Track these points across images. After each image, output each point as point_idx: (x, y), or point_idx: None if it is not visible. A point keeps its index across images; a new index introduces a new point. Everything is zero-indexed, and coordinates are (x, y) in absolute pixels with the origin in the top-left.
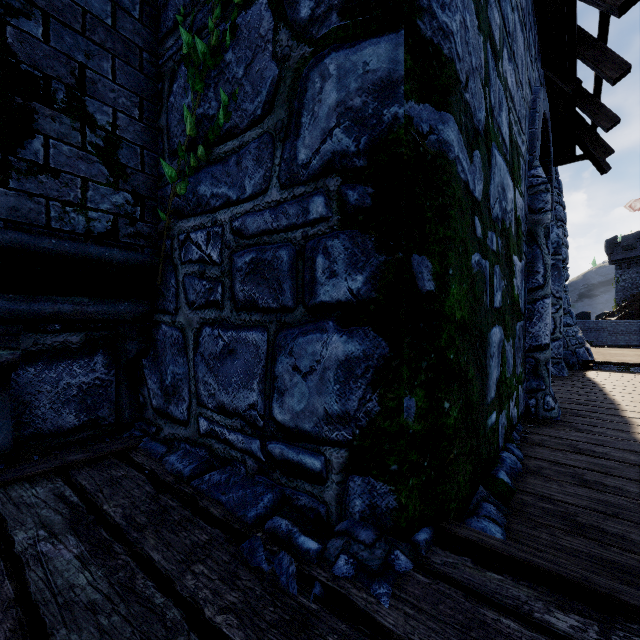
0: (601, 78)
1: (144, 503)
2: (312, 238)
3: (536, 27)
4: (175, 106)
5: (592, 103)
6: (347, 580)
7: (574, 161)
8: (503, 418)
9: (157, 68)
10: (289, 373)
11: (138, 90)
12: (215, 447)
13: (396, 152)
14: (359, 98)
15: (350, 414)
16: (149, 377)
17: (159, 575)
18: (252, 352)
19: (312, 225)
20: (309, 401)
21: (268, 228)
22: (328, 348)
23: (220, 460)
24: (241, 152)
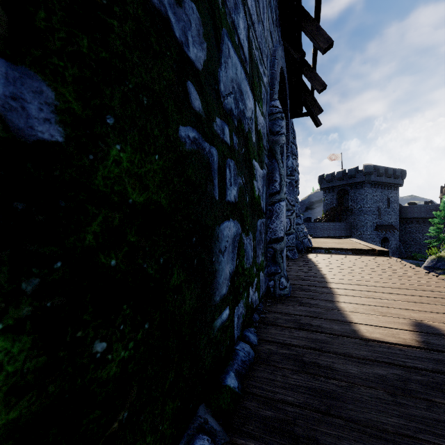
0: (316, 53)
1: None
2: None
3: (277, 2)
4: None
5: (311, 72)
6: None
7: (302, 116)
8: (240, 308)
9: None
10: None
11: None
12: None
13: None
14: None
15: None
16: None
17: None
18: None
19: None
20: None
21: None
22: None
23: None
24: None
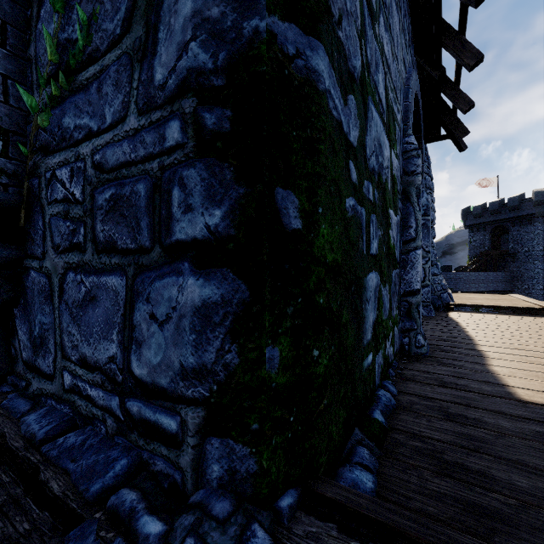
0: (460, 67)
1: None
2: (168, 168)
3: (410, 18)
4: (42, 33)
5: (453, 89)
6: None
7: (439, 140)
8: (380, 358)
9: None
10: (146, 322)
11: None
12: (78, 404)
13: (257, 70)
14: (217, 8)
15: (207, 368)
16: (19, 327)
17: None
18: (112, 299)
19: (168, 153)
20: (165, 353)
21: (126, 160)
22: (184, 293)
23: (82, 418)
24: (101, 77)
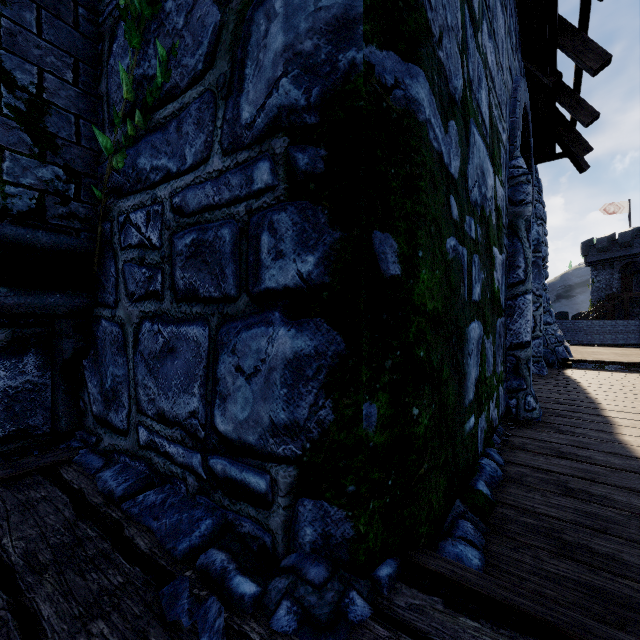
0: (581, 71)
1: (56, 534)
2: (256, 212)
3: (517, 16)
4: (115, 69)
5: (572, 98)
6: (286, 637)
7: (554, 159)
8: (483, 421)
9: (97, 27)
10: (232, 375)
11: (72, 50)
12: (155, 461)
13: (353, 106)
14: (310, 41)
15: (299, 424)
16: (89, 380)
17: (44, 639)
18: (193, 350)
19: (256, 197)
20: (253, 408)
21: (209, 203)
22: (274, 344)
23: (160, 476)
24: (181, 115)
